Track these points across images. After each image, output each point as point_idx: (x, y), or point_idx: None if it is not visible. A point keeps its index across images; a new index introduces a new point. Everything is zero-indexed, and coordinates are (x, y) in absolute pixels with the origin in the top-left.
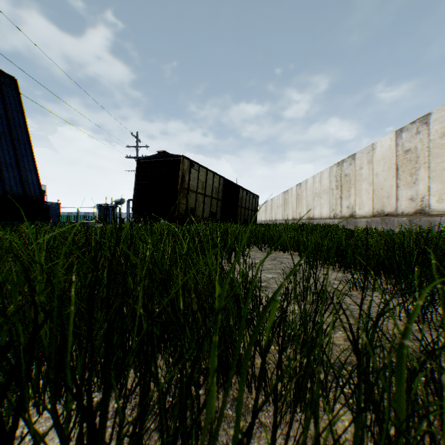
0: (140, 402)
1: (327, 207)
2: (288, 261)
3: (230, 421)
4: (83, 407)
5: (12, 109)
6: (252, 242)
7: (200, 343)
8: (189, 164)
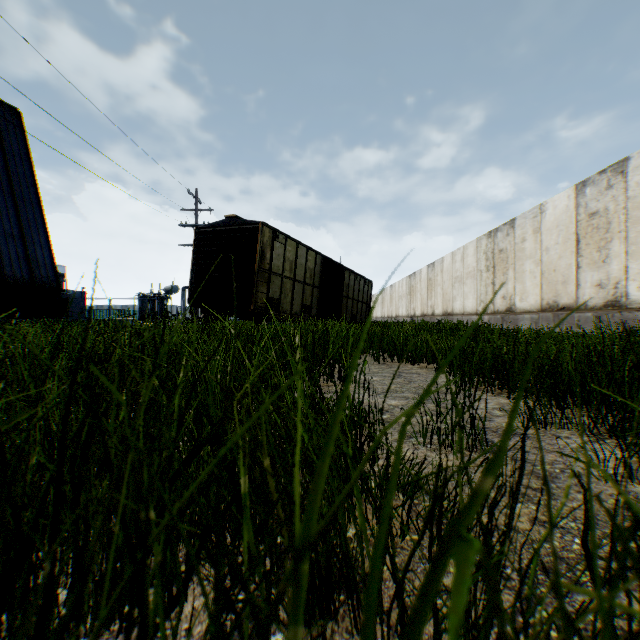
0: None
1: (473, 298)
2: (419, 378)
3: None
4: None
5: (14, 155)
6: (368, 351)
7: None
8: (271, 234)
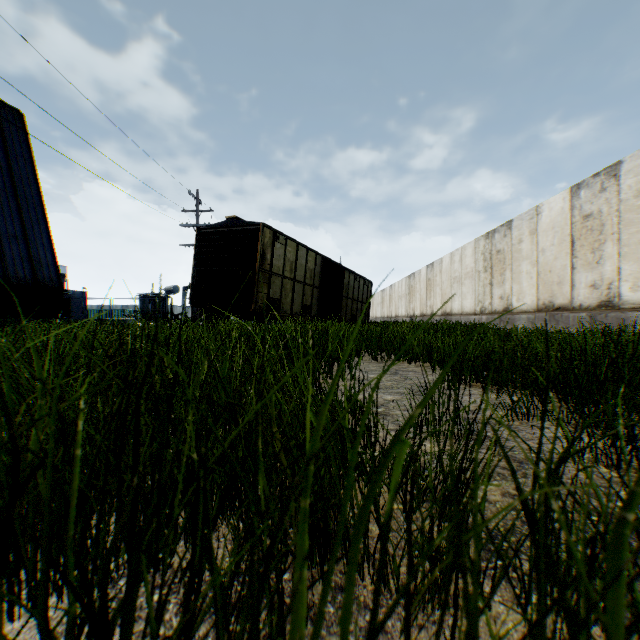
0: (186, 606)
1: (472, 298)
2: (415, 375)
3: (331, 624)
4: (92, 615)
5: (17, 156)
6: (363, 348)
7: (282, 512)
8: (272, 235)
